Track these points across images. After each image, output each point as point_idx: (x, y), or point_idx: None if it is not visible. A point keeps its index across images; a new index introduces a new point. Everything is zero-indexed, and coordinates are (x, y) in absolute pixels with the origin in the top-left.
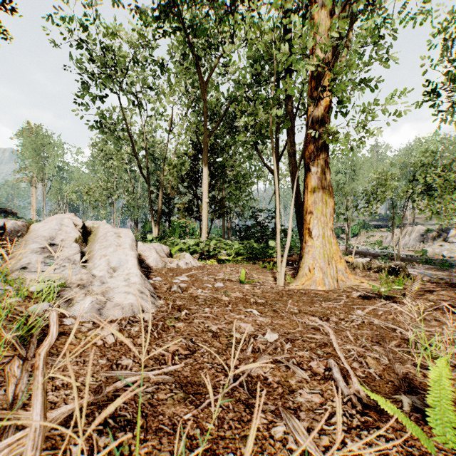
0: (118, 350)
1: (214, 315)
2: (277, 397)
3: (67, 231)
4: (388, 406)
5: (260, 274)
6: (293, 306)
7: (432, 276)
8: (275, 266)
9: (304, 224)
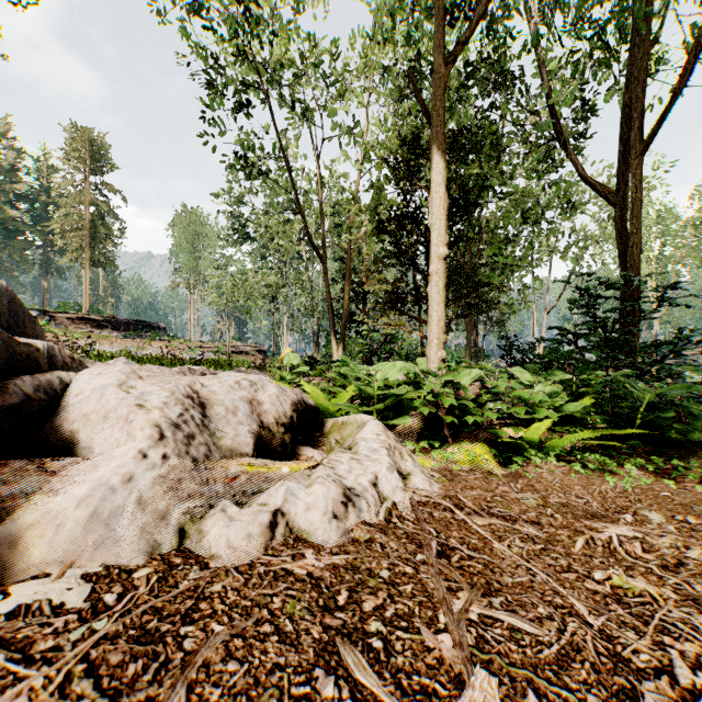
0: None
1: None
2: None
3: None
4: None
5: None
6: None
7: None
8: None
9: None
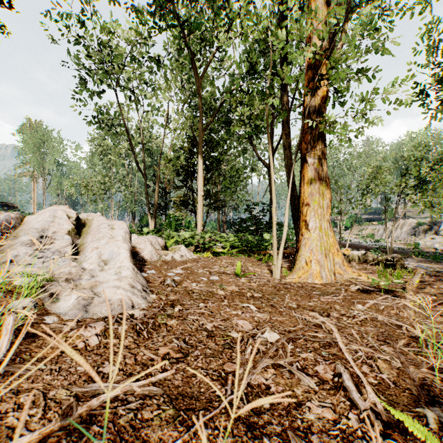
0: (101, 354)
1: (209, 312)
2: (282, 412)
3: (60, 223)
4: (418, 428)
5: (255, 267)
6: (291, 300)
7: (428, 268)
8: (270, 258)
9: (301, 216)
